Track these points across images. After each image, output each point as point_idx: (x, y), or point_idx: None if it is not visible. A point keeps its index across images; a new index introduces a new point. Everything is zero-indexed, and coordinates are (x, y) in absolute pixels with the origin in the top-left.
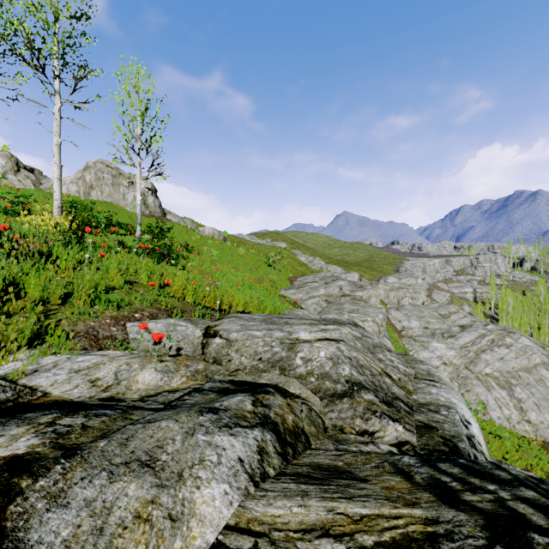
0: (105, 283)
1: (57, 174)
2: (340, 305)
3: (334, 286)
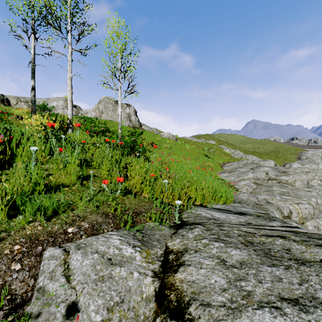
0: (57, 179)
1: (69, 97)
2: (269, 187)
3: (260, 171)
